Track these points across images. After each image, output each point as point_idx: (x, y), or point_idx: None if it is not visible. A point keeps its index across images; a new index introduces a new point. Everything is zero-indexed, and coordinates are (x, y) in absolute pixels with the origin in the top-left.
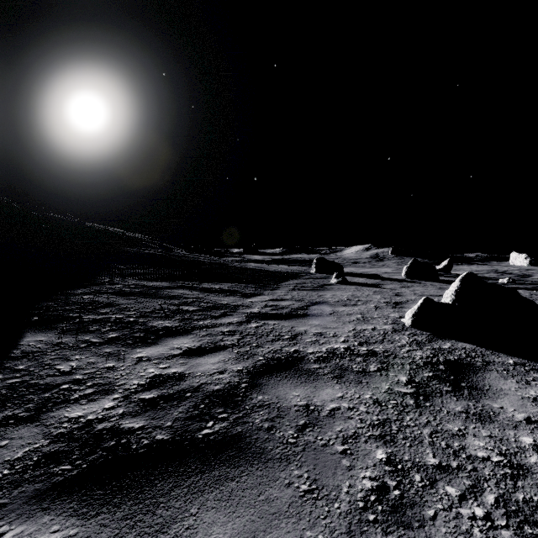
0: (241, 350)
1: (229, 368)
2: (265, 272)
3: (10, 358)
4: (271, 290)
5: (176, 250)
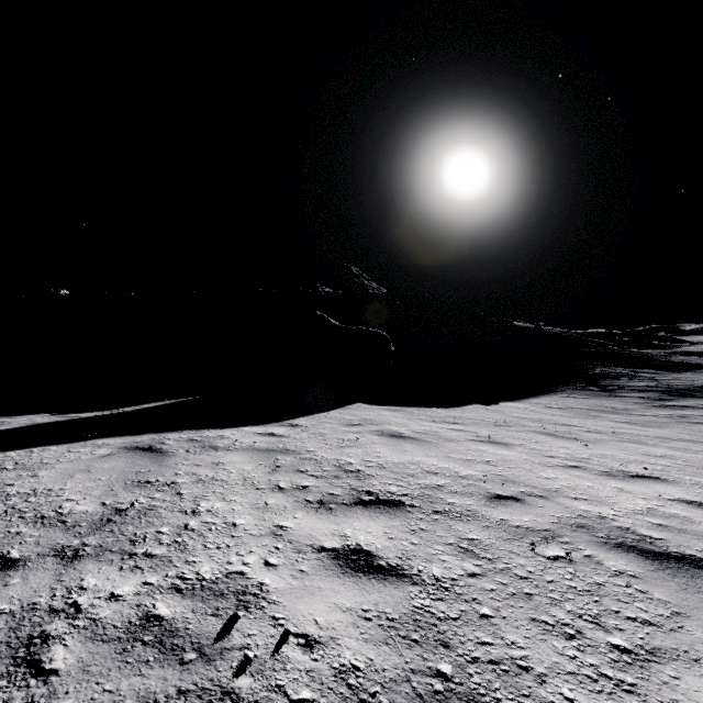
0: (647, 383)
1: (643, 384)
2: (684, 364)
3: (594, 379)
4: (676, 374)
5: (610, 346)
